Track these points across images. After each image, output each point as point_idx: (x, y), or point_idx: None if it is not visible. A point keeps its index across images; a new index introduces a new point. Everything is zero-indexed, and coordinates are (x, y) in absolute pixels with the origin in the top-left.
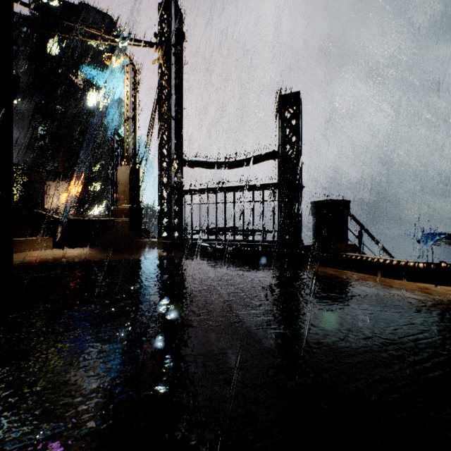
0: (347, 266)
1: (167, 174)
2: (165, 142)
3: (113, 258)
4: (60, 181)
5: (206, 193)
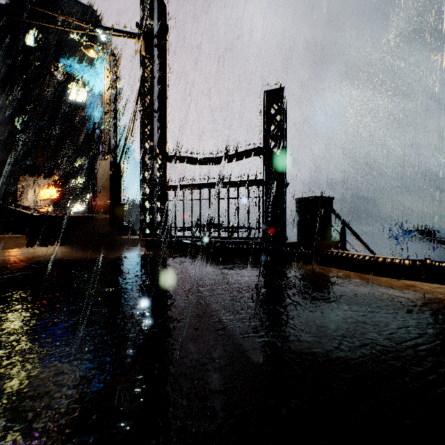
0: (333, 263)
1: (149, 169)
2: (148, 136)
3: (90, 256)
4: (38, 176)
5: (189, 189)
